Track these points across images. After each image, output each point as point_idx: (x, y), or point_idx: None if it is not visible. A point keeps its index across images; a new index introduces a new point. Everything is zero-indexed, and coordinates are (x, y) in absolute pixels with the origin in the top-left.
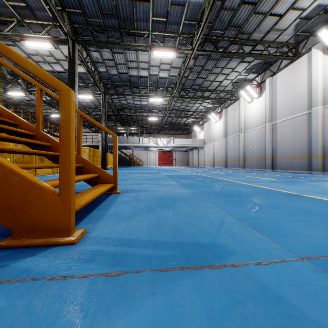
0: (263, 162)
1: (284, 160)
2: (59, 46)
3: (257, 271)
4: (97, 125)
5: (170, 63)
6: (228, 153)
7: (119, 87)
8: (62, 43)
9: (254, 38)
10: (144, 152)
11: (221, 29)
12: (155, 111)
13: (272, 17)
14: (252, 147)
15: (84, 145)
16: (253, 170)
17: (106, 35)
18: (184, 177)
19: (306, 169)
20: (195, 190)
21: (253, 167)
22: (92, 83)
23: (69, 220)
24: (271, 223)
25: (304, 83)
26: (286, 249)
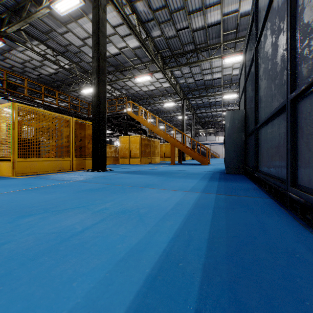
0: None
1: None
2: (174, 99)
3: None
4: None
5: None
6: None
7: (202, 108)
8: (176, 97)
9: None
10: (220, 147)
11: None
12: None
13: None
14: None
15: None
16: None
17: (198, 91)
18: None
19: None
20: None
21: None
22: (186, 108)
23: (207, 163)
24: None
25: None
26: None
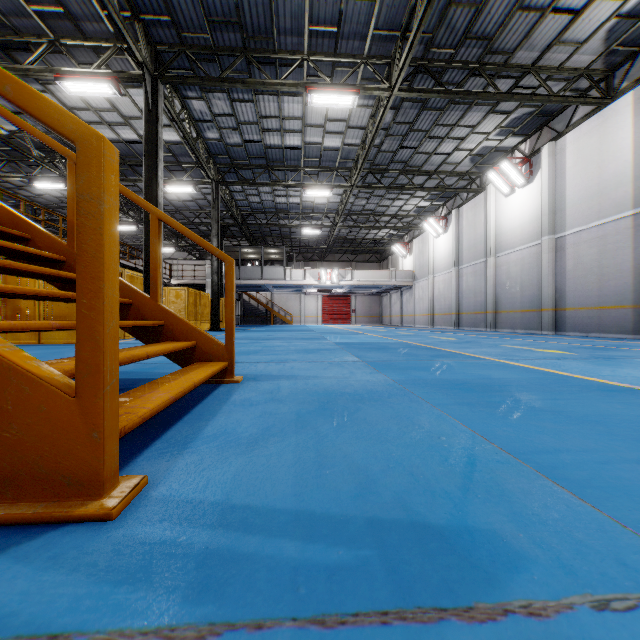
0: (536, 316)
1: (580, 313)
2: (129, 90)
3: (605, 636)
4: (193, 239)
5: (345, 119)
6: (463, 298)
7: (245, 169)
8: (135, 85)
9: (519, 61)
10: (295, 298)
11: (450, 45)
12: (315, 216)
13: (558, 15)
14: (513, 286)
15: (178, 283)
16: (516, 334)
17: (218, 66)
18: (375, 347)
19: (629, 331)
20: (400, 377)
21: (515, 327)
22: (193, 162)
23: (100, 458)
24: (595, 466)
25: (625, 153)
26: None
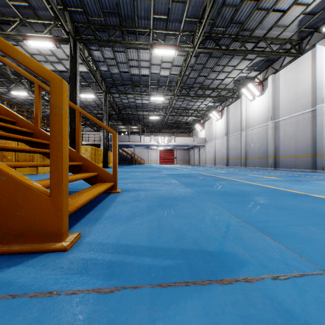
0: (265, 160)
1: (287, 159)
2: (61, 45)
3: (275, 288)
4: (97, 123)
5: (171, 62)
6: (230, 151)
7: (121, 86)
8: (64, 43)
9: (257, 35)
10: (146, 151)
11: (223, 26)
12: (156, 110)
13: (275, 13)
14: (254, 145)
15: (86, 143)
16: (255, 169)
17: (107, 34)
18: (186, 176)
19: (309, 167)
20: (197, 190)
21: (255, 166)
22: (94, 82)
23: (61, 224)
24: (282, 227)
25: (308, 80)
26: (304, 259)
